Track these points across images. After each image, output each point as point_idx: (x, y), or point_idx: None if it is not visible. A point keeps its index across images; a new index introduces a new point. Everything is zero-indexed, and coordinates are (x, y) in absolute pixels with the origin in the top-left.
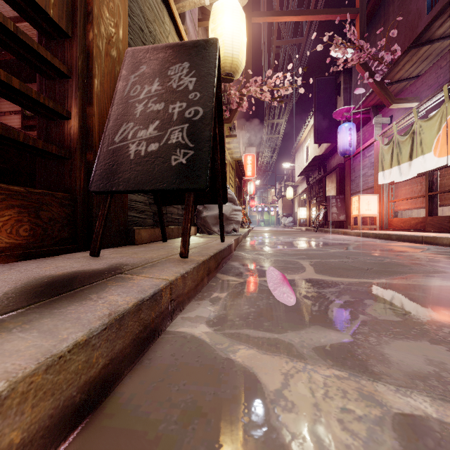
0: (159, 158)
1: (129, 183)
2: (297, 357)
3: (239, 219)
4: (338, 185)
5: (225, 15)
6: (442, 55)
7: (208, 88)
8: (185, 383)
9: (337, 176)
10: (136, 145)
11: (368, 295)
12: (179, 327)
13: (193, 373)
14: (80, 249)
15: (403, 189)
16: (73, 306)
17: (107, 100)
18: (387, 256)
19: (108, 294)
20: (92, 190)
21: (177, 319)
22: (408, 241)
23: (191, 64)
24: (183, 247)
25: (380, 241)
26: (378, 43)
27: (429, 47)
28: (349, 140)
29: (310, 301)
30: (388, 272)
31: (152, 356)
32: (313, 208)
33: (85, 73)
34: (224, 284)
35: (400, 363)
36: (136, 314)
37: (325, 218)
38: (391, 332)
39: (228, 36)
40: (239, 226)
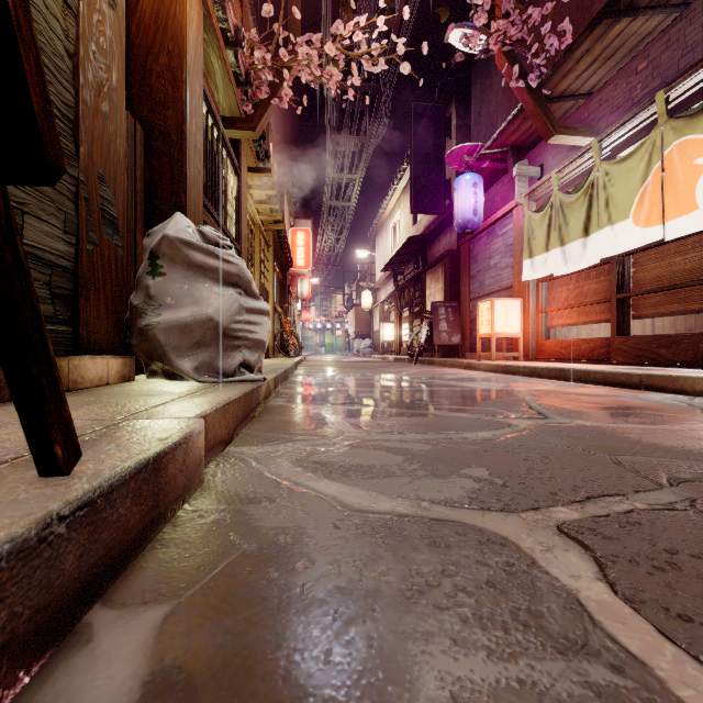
0: None
1: None
2: None
3: (261, 334)
4: (448, 285)
5: None
6: (640, 51)
7: None
8: None
9: (447, 271)
10: None
11: None
12: None
13: None
14: None
15: (563, 290)
16: None
17: None
18: None
19: None
20: None
21: None
22: (606, 383)
23: None
24: None
25: (552, 383)
26: (539, 12)
27: (626, 27)
28: (473, 203)
29: None
30: None
31: None
32: (404, 324)
33: None
34: None
35: None
36: None
37: (429, 340)
38: None
39: None
40: (261, 356)
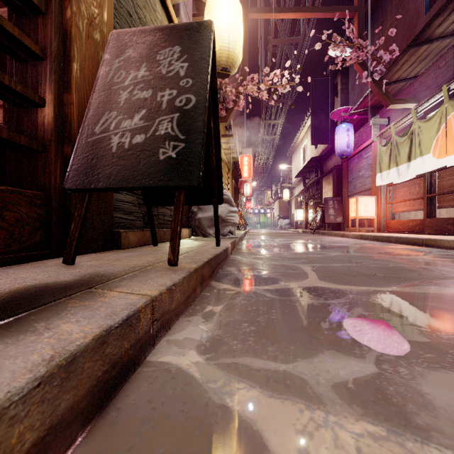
0: (146, 151)
1: (110, 179)
2: (313, 401)
3: (235, 220)
4: (335, 186)
5: (221, 6)
6: (441, 55)
7: (201, 74)
8: (162, 453)
9: (334, 178)
10: (119, 136)
11: (383, 307)
12: (163, 355)
13: (174, 433)
14: (55, 255)
15: (401, 191)
16: (2, 344)
17: (88, 88)
18: (391, 260)
19: (63, 321)
20: (67, 187)
21: (161, 343)
22: (408, 244)
23: (183, 48)
24: (171, 254)
25: (379, 244)
26: (377, 42)
27: (428, 46)
28: (346, 141)
29: (318, 315)
30: (397, 278)
31: (122, 403)
32: (309, 210)
33: (62, 55)
34: (219, 294)
35: (448, 410)
36: (98, 350)
37: (322, 220)
38: (423, 358)
39: (224, 29)
40: (235, 229)
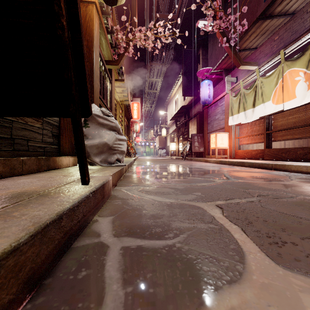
0: None
1: None
2: None
3: (123, 148)
4: (198, 126)
5: None
6: (275, 31)
7: None
8: None
9: (198, 120)
10: None
11: None
12: None
13: None
14: None
15: (245, 129)
16: None
17: None
18: (282, 189)
19: None
20: None
21: None
22: (259, 167)
23: None
24: None
25: (238, 168)
26: (234, 16)
27: (269, 22)
28: (208, 92)
29: None
30: None
31: None
32: (180, 143)
33: None
34: None
35: None
36: None
37: (190, 150)
38: None
39: None
40: (123, 156)
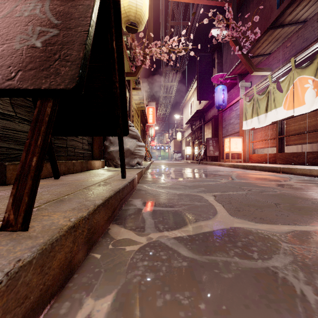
0: None
1: None
2: None
3: (142, 153)
4: (213, 130)
5: None
6: (288, 38)
7: None
8: None
9: (213, 124)
10: None
11: None
12: None
13: None
14: None
15: (259, 133)
16: None
17: None
18: (273, 187)
19: None
20: None
21: None
22: (269, 171)
23: None
24: (12, 209)
25: (249, 171)
26: (246, 25)
27: (280, 31)
28: (222, 97)
29: None
30: (301, 209)
31: None
32: (195, 147)
33: None
34: (115, 255)
35: None
36: None
37: (205, 154)
38: None
39: None
40: (142, 160)
